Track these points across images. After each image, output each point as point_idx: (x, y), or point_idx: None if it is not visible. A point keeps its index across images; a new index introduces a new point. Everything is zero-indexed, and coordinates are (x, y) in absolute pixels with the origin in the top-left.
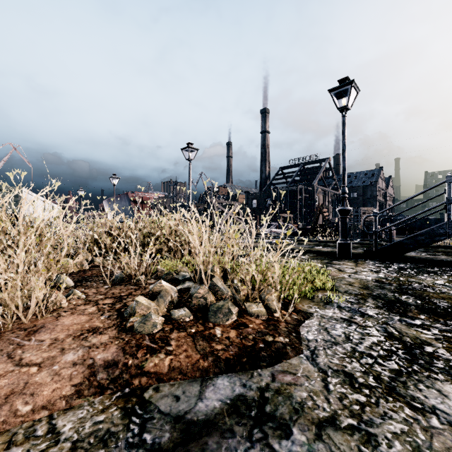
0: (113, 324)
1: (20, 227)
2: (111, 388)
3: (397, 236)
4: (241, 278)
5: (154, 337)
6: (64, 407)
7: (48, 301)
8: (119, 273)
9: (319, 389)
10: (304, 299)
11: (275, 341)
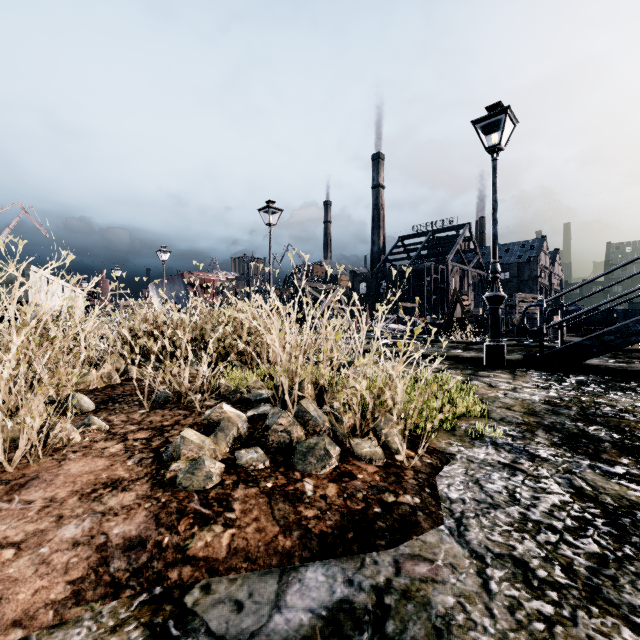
0: (145, 473)
1: (12, 322)
2: (132, 585)
3: (569, 335)
4: (345, 401)
5: (207, 497)
6: (51, 623)
7: (49, 436)
8: (163, 391)
9: (474, 590)
10: (440, 430)
11: (398, 502)
